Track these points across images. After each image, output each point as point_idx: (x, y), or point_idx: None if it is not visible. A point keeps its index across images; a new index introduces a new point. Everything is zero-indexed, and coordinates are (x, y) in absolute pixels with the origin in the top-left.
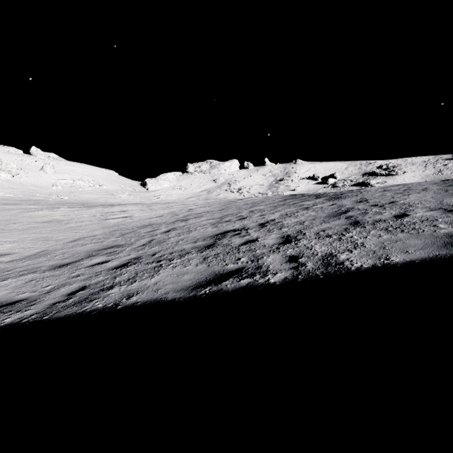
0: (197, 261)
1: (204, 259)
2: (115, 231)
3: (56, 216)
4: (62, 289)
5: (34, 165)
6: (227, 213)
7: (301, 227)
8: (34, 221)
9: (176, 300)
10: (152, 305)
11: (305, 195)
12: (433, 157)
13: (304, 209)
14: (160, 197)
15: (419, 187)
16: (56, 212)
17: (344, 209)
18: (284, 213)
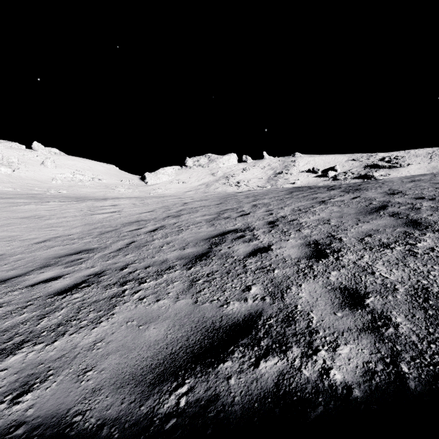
0: (180, 288)
1: (190, 283)
2: (94, 229)
3: (40, 210)
4: None
5: (35, 160)
6: (226, 207)
7: (328, 228)
8: (13, 216)
9: (103, 434)
10: None
11: (313, 187)
12: (437, 149)
13: (320, 202)
14: (158, 191)
15: None
16: (43, 207)
17: (376, 202)
18: (296, 208)
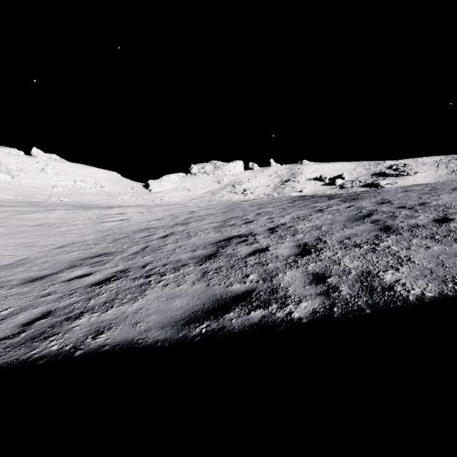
0: (194, 277)
1: (202, 275)
2: (107, 236)
3: (49, 219)
4: (20, 316)
5: (35, 167)
6: (231, 216)
7: (318, 233)
8: (24, 224)
9: (158, 344)
10: (123, 352)
11: (315, 196)
12: (445, 157)
13: (318, 211)
14: (163, 199)
15: (446, 186)
16: (51, 215)
17: (365, 211)
18: (296, 216)
